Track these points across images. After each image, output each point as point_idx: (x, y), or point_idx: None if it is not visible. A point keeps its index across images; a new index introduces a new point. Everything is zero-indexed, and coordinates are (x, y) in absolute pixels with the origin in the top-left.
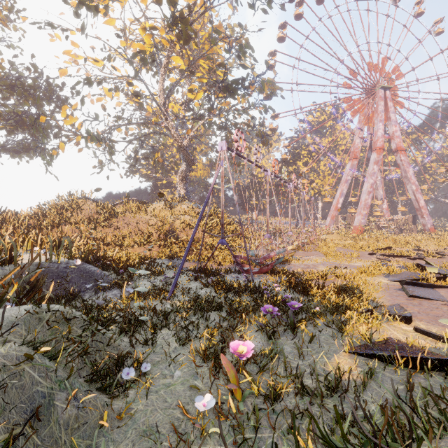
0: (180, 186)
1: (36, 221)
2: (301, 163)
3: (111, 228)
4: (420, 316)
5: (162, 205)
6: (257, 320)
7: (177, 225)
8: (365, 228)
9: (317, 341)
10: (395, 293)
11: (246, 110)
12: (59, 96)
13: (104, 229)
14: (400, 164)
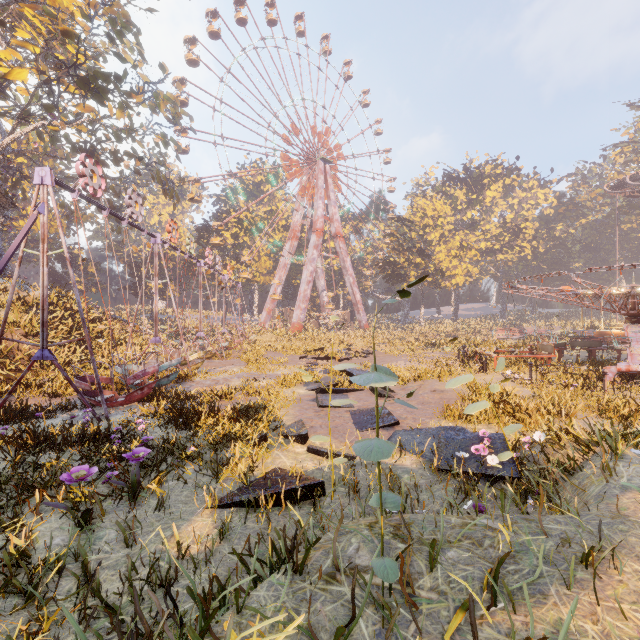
0: None
1: None
2: (229, 234)
3: None
4: (320, 431)
5: None
6: (65, 496)
7: None
8: (305, 325)
9: (173, 503)
10: (306, 406)
11: (126, 132)
12: None
13: None
14: (339, 252)
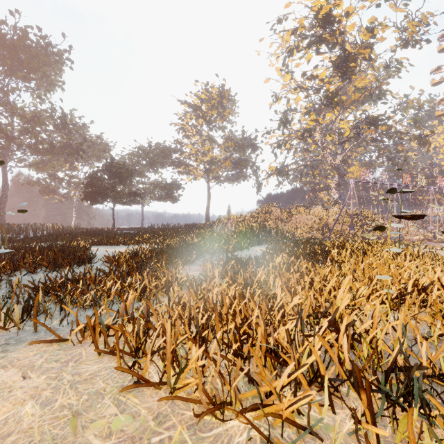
0: (334, 192)
1: (255, 219)
2: None
3: (289, 223)
4: None
5: (319, 208)
6: None
7: (330, 221)
8: None
9: None
10: None
11: (387, 133)
12: (254, 145)
13: (285, 224)
14: None
